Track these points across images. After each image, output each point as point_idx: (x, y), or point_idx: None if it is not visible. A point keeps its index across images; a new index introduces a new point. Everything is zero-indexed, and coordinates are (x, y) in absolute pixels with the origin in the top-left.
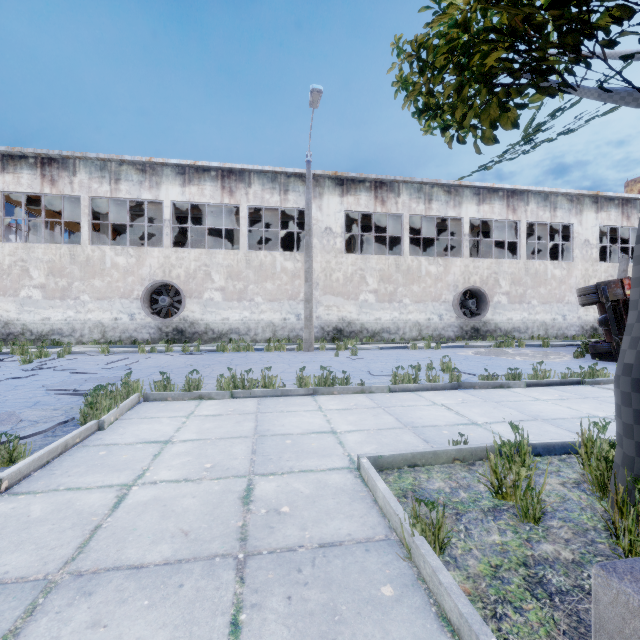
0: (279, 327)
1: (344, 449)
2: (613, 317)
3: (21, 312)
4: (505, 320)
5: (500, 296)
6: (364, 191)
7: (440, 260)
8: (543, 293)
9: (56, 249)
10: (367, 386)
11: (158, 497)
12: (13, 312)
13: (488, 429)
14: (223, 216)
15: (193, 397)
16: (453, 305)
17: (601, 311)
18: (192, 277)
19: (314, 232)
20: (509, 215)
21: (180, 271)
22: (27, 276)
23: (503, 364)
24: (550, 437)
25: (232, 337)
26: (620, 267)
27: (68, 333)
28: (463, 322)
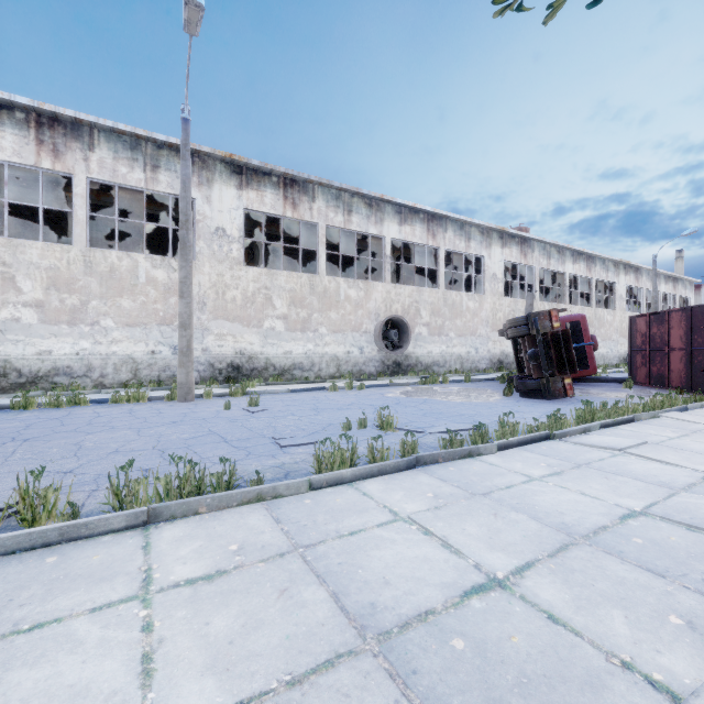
0: (143, 364)
1: None
2: (544, 351)
3: None
4: (426, 353)
5: (421, 327)
6: (270, 187)
7: (361, 283)
8: (459, 325)
9: None
10: (269, 486)
11: None
12: None
13: (531, 601)
14: (40, 188)
15: None
16: (375, 336)
17: (530, 345)
18: None
19: (199, 232)
20: (429, 240)
21: None
22: None
23: (444, 409)
24: (650, 608)
25: (58, 381)
26: (528, 301)
27: None
28: (385, 356)
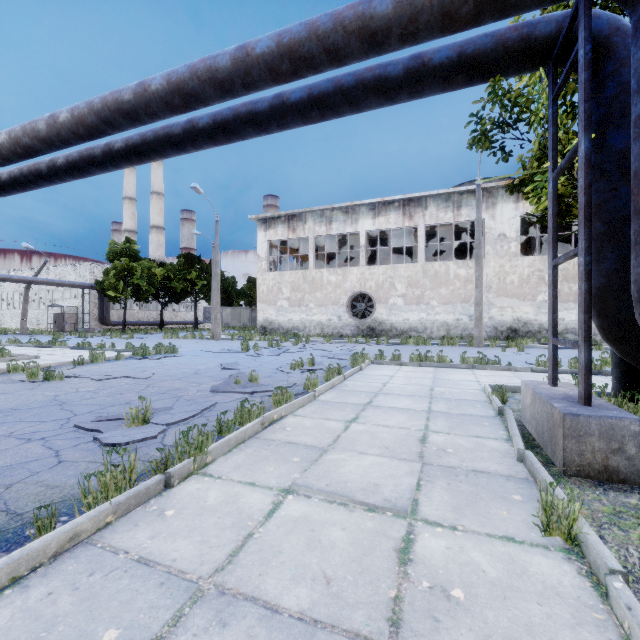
0: (452, 326)
1: (480, 386)
2: None
3: (278, 315)
4: None
5: None
6: None
7: None
8: None
9: (295, 274)
10: (513, 366)
11: (397, 386)
12: (274, 315)
13: None
14: (404, 237)
15: (397, 364)
16: None
17: None
18: (380, 287)
19: (486, 240)
20: None
21: (372, 283)
22: (281, 292)
23: None
24: None
25: (411, 334)
26: None
27: (302, 329)
28: None
